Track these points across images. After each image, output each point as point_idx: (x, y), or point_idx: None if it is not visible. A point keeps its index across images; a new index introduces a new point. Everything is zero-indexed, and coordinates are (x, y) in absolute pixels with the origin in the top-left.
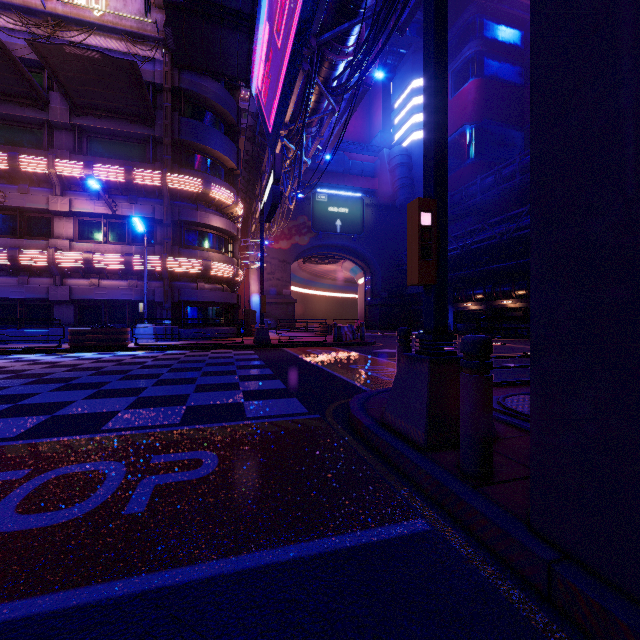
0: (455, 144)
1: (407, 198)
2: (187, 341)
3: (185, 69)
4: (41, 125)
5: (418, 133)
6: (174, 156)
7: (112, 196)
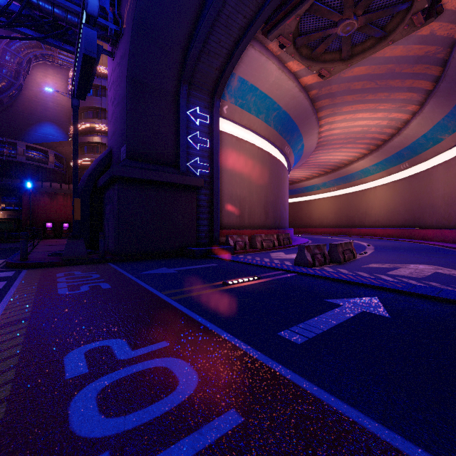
0: None
1: None
2: None
3: None
4: None
5: None
6: None
7: None
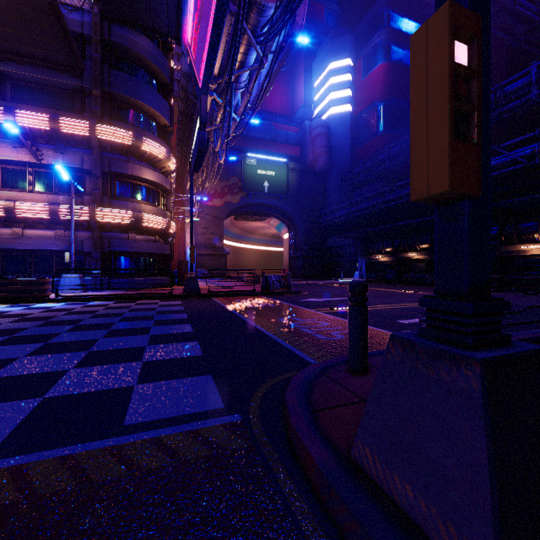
0: (366, 118)
1: (326, 164)
2: (117, 291)
3: (115, 22)
4: None
5: (335, 108)
6: (104, 108)
7: (37, 144)
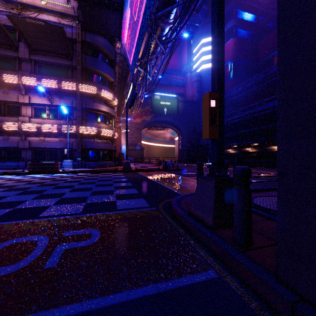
0: None
1: (199, 97)
2: (89, 168)
3: (88, 31)
4: (14, 59)
5: (205, 65)
6: (82, 75)
7: (51, 95)
